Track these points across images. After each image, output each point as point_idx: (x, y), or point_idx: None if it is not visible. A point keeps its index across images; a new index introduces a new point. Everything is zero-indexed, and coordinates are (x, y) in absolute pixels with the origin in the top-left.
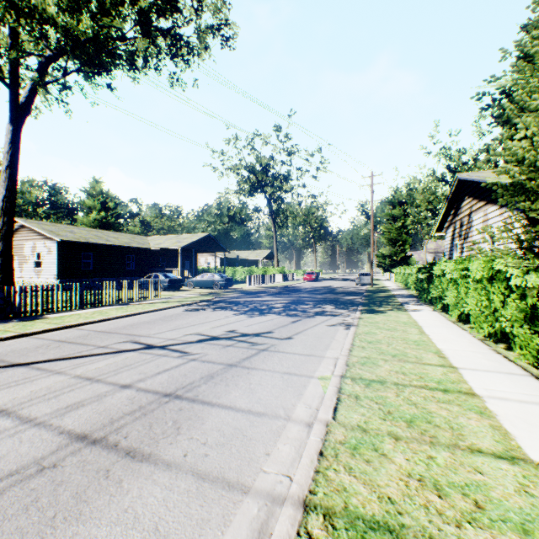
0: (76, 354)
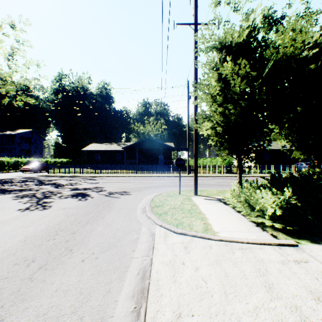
0: (254, 180)
